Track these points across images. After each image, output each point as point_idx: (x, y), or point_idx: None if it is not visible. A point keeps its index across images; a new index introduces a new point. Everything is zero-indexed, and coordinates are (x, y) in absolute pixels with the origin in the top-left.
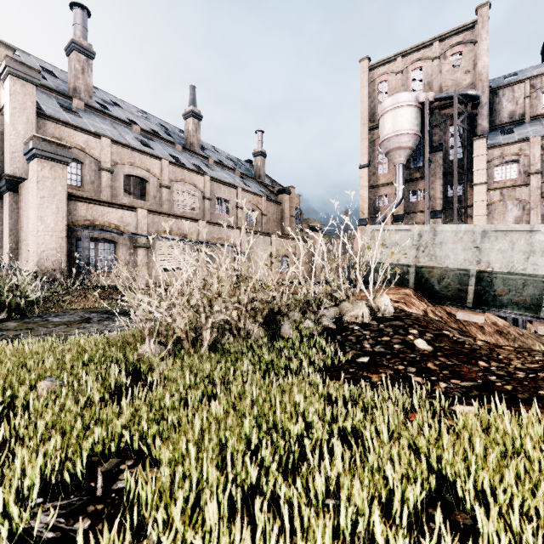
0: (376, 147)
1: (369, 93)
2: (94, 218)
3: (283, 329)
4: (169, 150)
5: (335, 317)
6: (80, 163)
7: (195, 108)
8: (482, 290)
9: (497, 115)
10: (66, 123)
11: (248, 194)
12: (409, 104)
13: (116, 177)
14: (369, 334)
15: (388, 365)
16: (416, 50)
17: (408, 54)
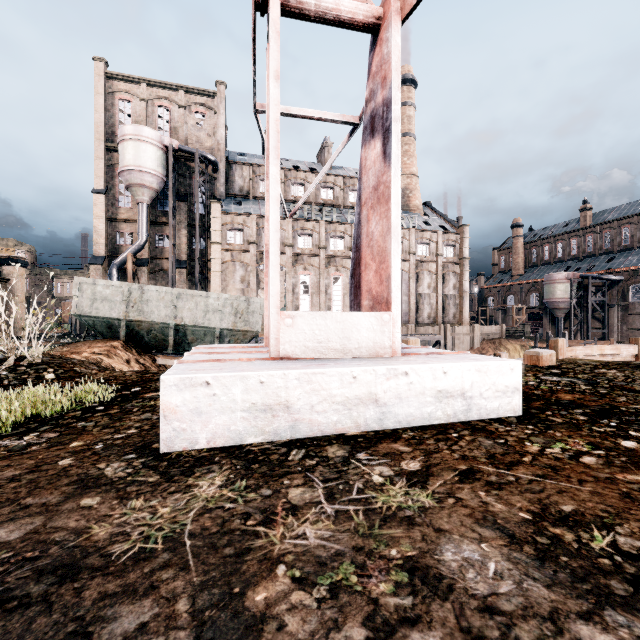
0: (116, 173)
1: (107, 104)
2: None
3: None
4: None
5: None
6: None
7: None
8: (180, 339)
9: (232, 185)
10: None
11: None
12: (153, 143)
13: None
14: (13, 376)
15: (13, 388)
16: (162, 87)
17: (154, 86)
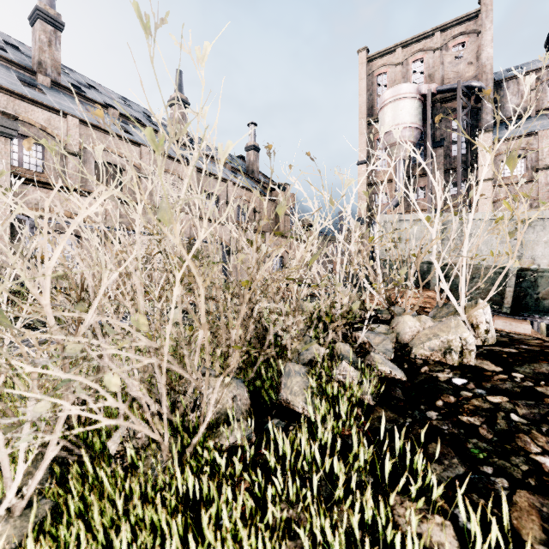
0: (374, 142)
1: (367, 85)
2: (50, 206)
3: (287, 389)
4: None
5: (392, 349)
6: (40, 145)
7: (182, 94)
8: (522, 292)
9: (501, 109)
10: (22, 96)
11: (240, 188)
12: (410, 96)
13: (86, 163)
14: (511, 407)
15: None
16: (416, 41)
17: (408, 45)
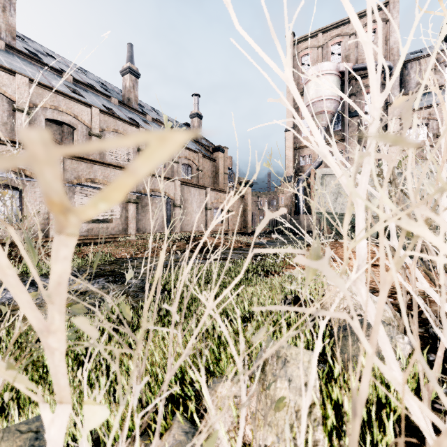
0: (299, 113)
1: (293, 64)
2: None
3: None
4: (104, 101)
5: None
6: None
7: (133, 65)
8: None
9: (406, 85)
10: None
11: (184, 149)
12: (331, 73)
13: (36, 120)
14: None
15: None
16: (335, 27)
17: (328, 31)
